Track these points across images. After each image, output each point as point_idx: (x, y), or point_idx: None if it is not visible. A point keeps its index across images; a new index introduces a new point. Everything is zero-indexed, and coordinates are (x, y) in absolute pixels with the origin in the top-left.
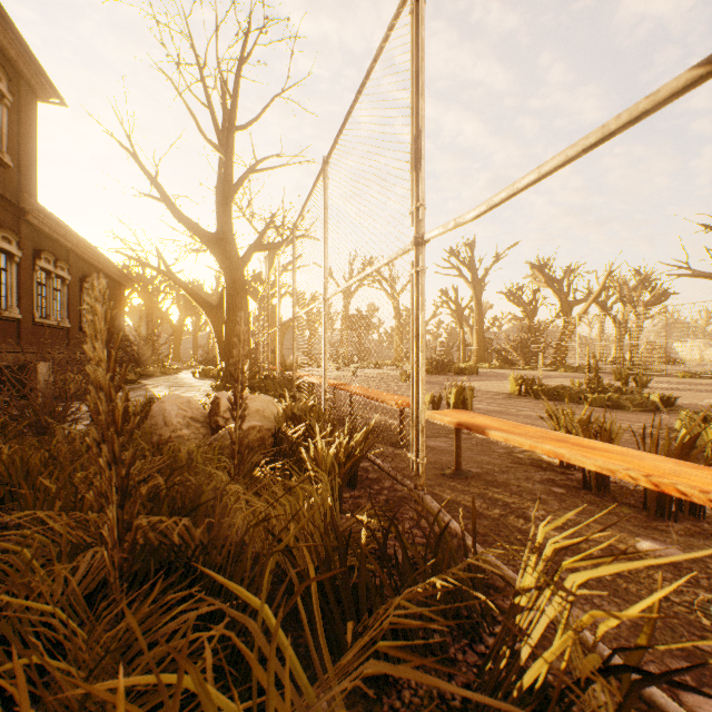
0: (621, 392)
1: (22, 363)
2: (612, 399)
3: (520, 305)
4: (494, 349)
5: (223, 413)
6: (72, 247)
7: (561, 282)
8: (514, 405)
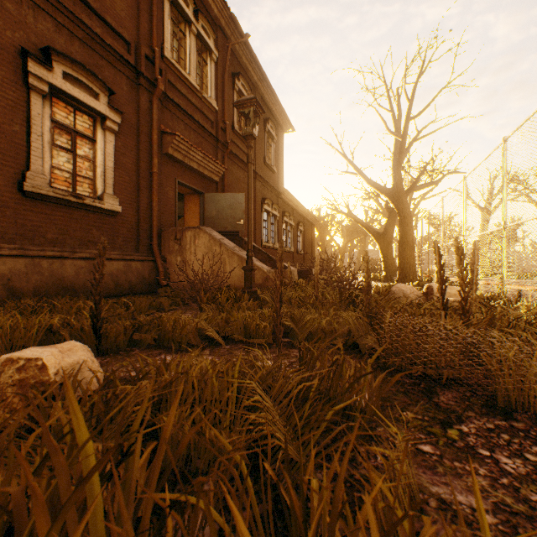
0: None
1: (307, 269)
2: None
3: None
4: None
5: (435, 294)
6: (295, 207)
7: None
8: None
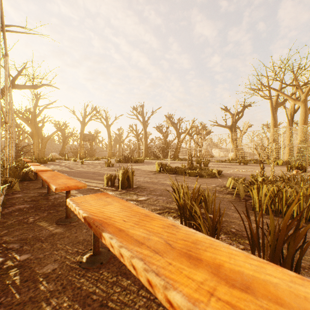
0: (201, 169)
1: None
2: (199, 173)
3: (161, 133)
4: (151, 151)
5: None
6: None
7: (177, 124)
8: (157, 177)
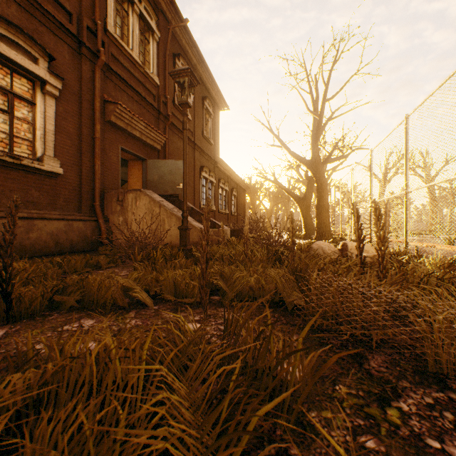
0: None
1: (239, 228)
2: None
3: None
4: None
5: (349, 250)
6: (229, 175)
7: None
8: None
